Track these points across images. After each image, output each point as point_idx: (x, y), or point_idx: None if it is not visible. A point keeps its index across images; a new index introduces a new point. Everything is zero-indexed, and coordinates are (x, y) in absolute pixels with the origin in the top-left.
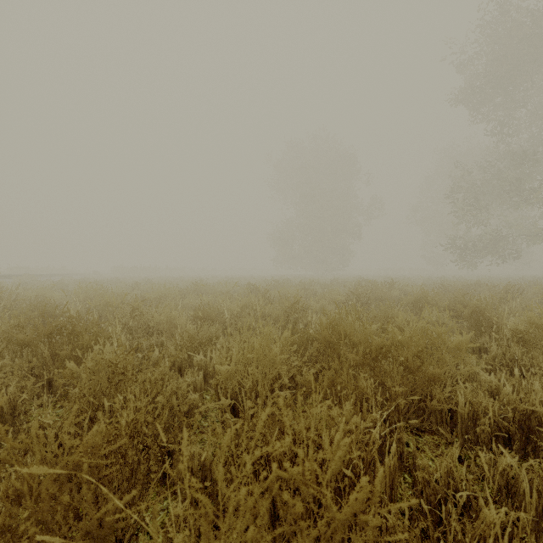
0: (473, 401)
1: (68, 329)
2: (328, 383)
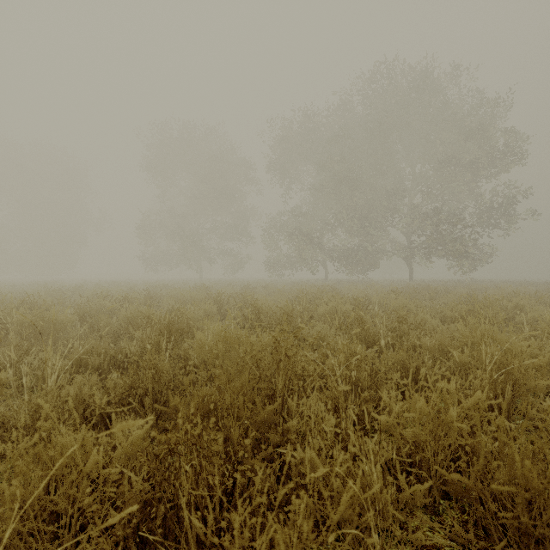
0: None
1: None
2: None
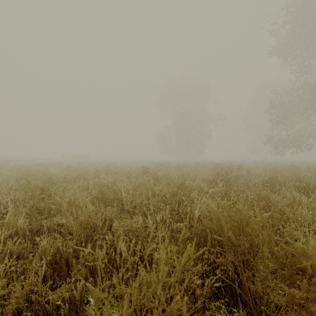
0: None
1: None
2: None
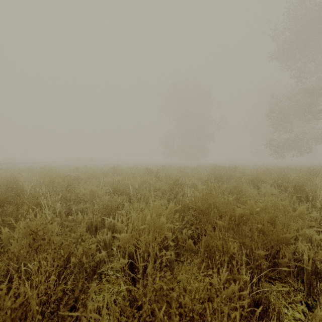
0: (315, 259)
1: (15, 201)
2: (204, 246)
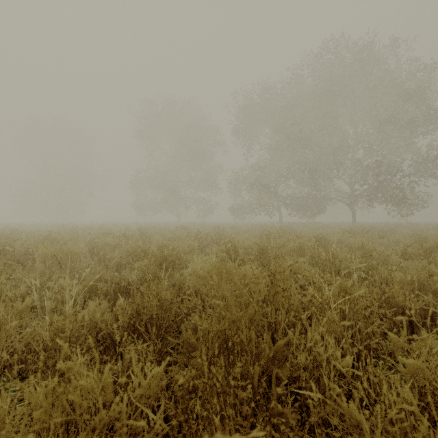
0: None
1: None
2: None
